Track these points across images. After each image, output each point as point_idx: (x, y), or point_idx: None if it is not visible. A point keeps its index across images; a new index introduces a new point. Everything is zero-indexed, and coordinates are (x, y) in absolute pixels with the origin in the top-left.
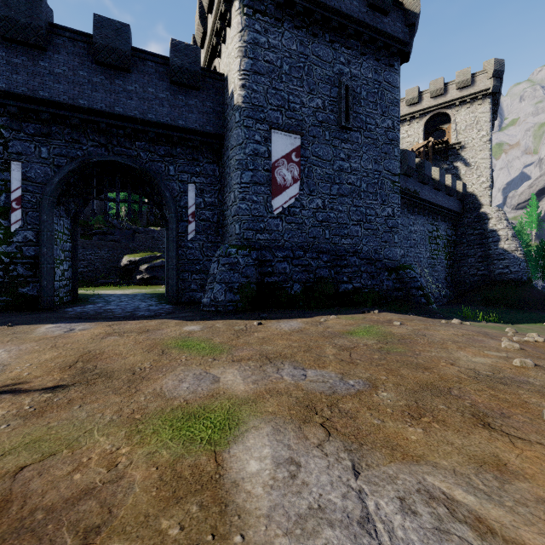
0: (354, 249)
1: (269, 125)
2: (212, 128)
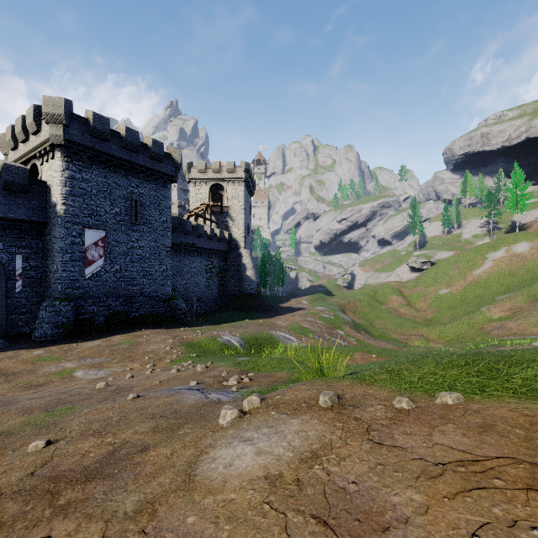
0: (141, 292)
1: (83, 226)
2: (37, 218)
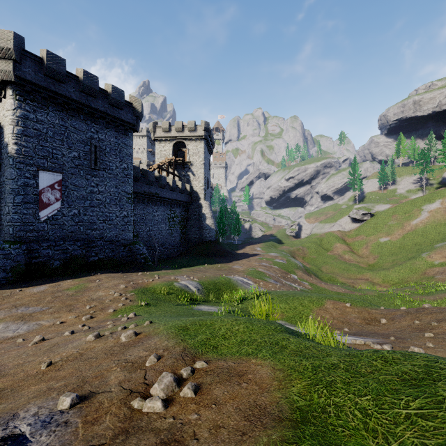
0: (101, 236)
1: (37, 167)
2: None
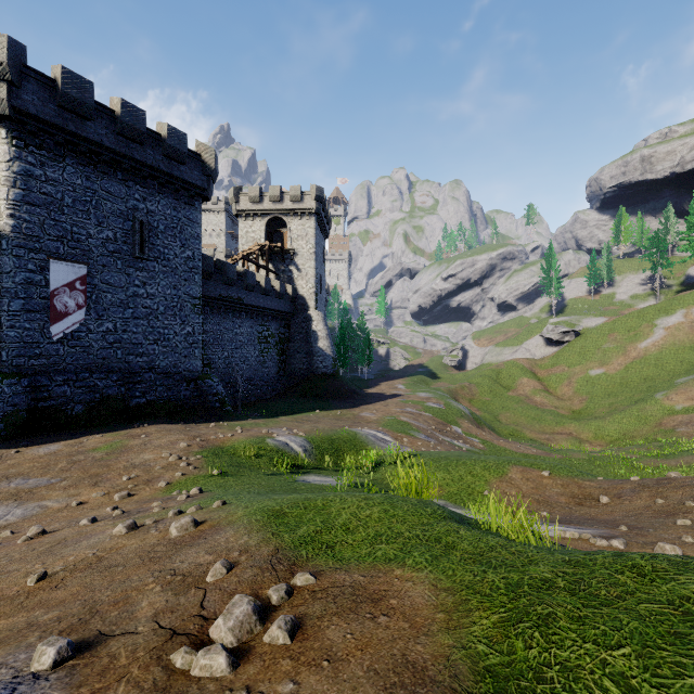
0: (151, 366)
1: (47, 255)
2: None
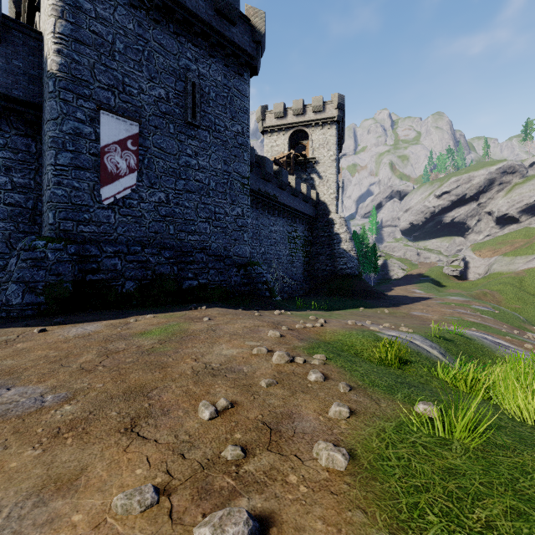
0: (202, 246)
1: (97, 104)
2: (23, 93)
